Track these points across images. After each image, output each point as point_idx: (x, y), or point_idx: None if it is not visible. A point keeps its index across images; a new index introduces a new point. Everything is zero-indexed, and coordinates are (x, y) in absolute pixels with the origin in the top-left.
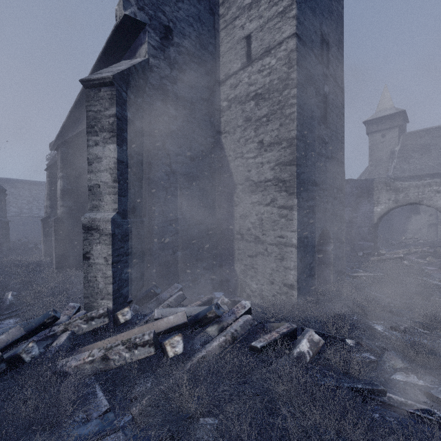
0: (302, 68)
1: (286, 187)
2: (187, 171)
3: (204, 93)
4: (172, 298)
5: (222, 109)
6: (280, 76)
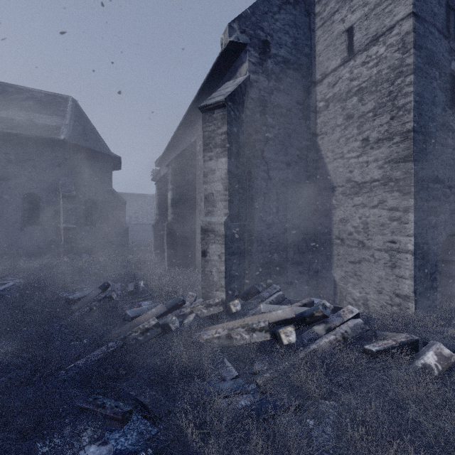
0: (421, 49)
1: (400, 186)
2: (283, 177)
3: (300, 97)
4: (273, 296)
5: (319, 110)
6: (390, 64)
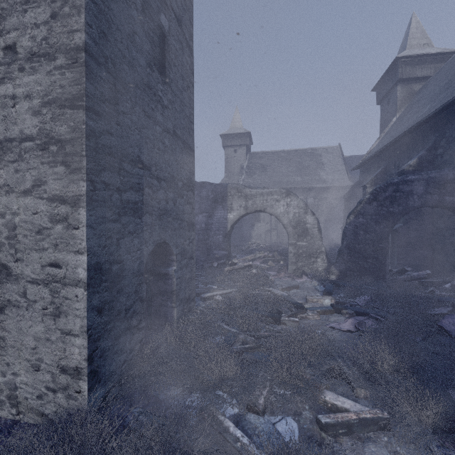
0: None
1: (66, 154)
2: None
3: None
4: None
5: None
6: None
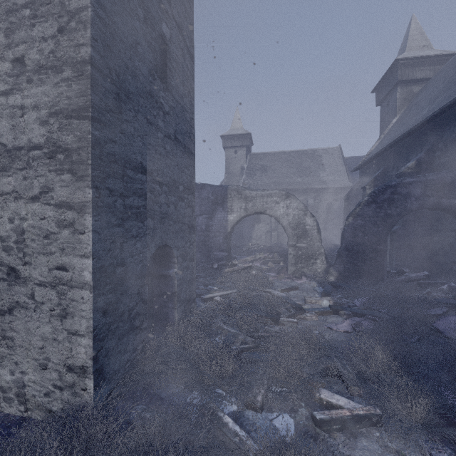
0: None
1: (72, 162)
2: None
3: None
4: None
5: None
6: None
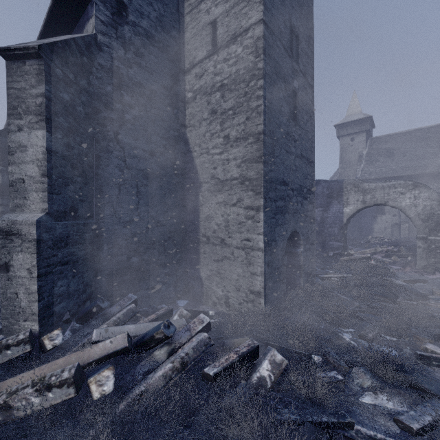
0: (270, 58)
1: (253, 185)
2: (146, 167)
3: (167, 81)
4: (121, 312)
5: (187, 100)
6: (246, 65)
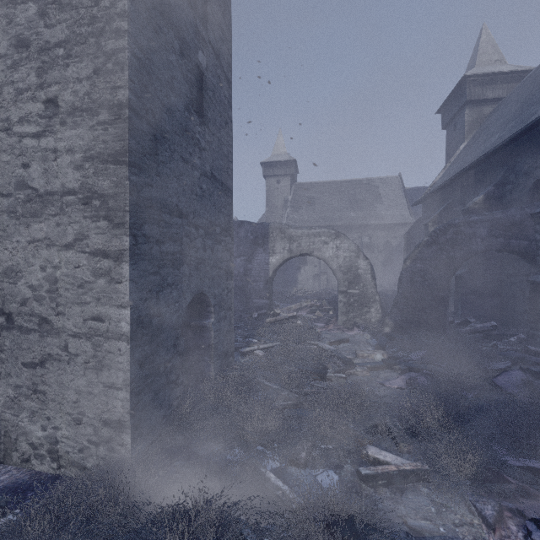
0: None
1: (109, 209)
2: None
3: None
4: None
5: None
6: None
